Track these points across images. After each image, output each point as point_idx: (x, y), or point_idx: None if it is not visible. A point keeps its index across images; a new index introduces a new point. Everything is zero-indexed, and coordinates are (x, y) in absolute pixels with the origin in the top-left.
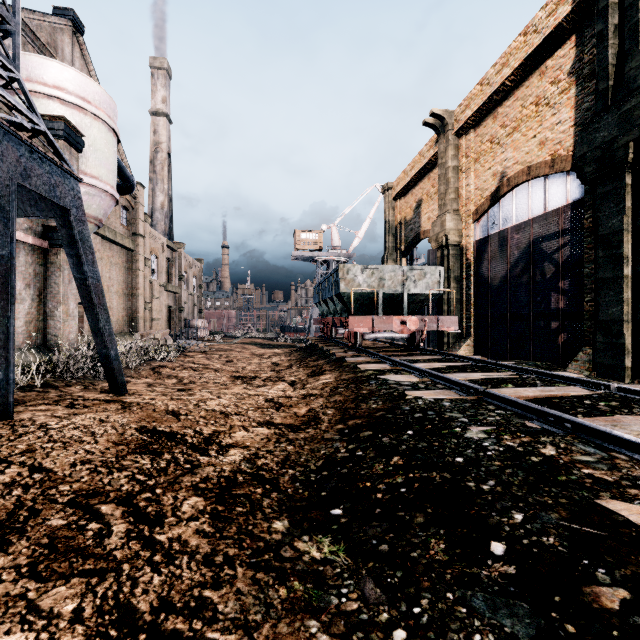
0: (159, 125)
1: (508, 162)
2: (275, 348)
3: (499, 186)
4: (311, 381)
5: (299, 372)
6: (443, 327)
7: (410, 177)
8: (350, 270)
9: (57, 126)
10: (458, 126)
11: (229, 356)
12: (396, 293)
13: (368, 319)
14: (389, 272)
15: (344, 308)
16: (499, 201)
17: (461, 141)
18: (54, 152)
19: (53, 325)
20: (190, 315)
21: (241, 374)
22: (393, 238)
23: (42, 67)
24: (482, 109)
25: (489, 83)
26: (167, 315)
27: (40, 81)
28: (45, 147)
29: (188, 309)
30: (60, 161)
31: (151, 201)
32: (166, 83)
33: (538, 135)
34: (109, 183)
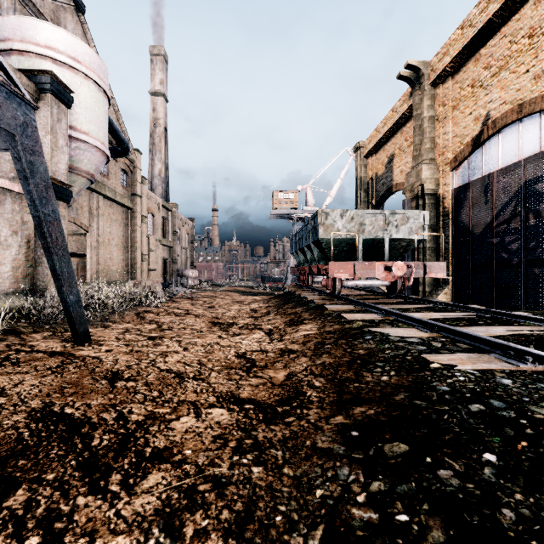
0: (157, 104)
1: (493, 103)
2: (255, 295)
3: (482, 130)
4: (289, 331)
5: (276, 320)
6: (430, 273)
7: (382, 133)
8: (329, 215)
9: (44, 80)
10: (435, 75)
11: (212, 302)
12: (377, 239)
13: (349, 265)
14: (369, 217)
15: (322, 255)
16: (482, 145)
17: (437, 90)
18: (4, 74)
19: (41, 271)
20: (183, 266)
21: (220, 320)
22: (364, 193)
23: (35, 28)
24: (463, 53)
25: (471, 24)
26: (162, 266)
27: (33, 42)
28: (33, 100)
29: (181, 261)
30: (7, 81)
31: (151, 169)
32: (163, 67)
33: (532, 69)
34: (99, 139)
